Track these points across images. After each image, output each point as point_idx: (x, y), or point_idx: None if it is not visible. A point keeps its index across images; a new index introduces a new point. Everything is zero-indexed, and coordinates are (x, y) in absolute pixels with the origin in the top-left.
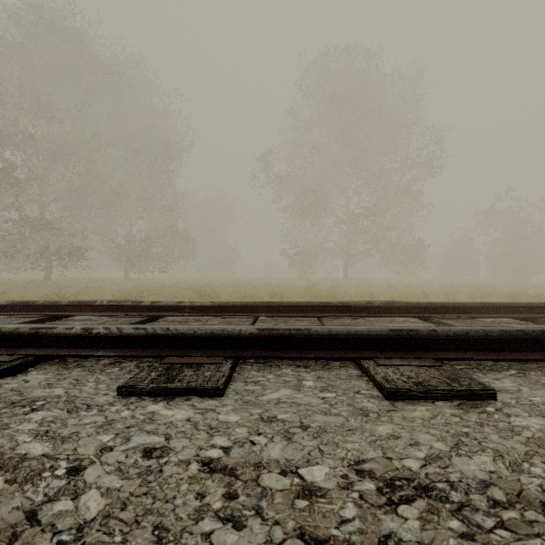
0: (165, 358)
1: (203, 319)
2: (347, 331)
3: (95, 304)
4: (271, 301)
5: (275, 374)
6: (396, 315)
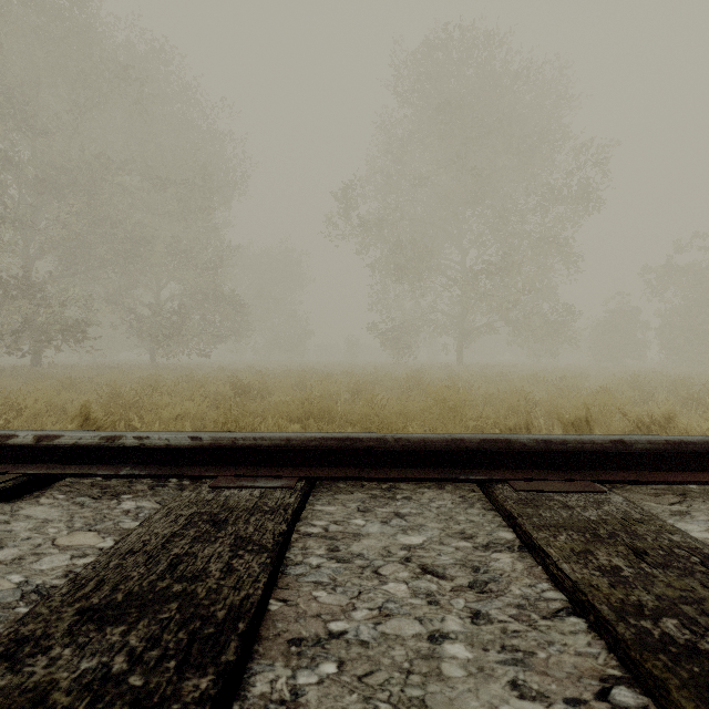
0: None
1: (178, 479)
2: None
3: None
4: (351, 437)
5: None
6: (696, 477)
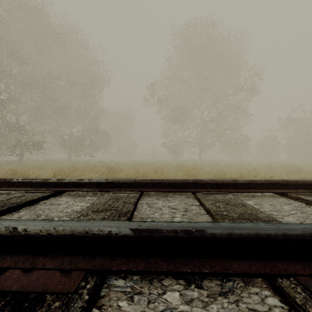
0: (0, 276)
1: (100, 193)
2: (254, 235)
3: (12, 181)
4: (154, 179)
5: (156, 308)
6: (257, 190)
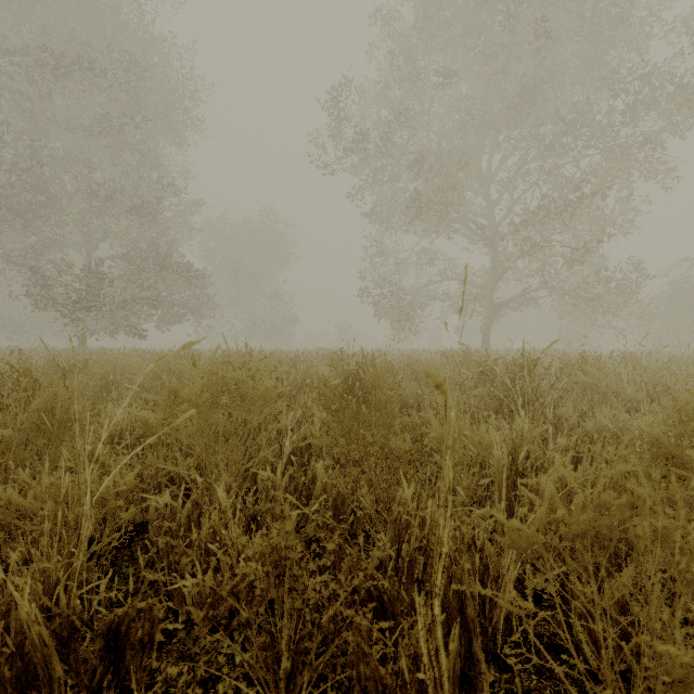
0: None
1: None
2: None
3: None
4: None
5: None
6: None
